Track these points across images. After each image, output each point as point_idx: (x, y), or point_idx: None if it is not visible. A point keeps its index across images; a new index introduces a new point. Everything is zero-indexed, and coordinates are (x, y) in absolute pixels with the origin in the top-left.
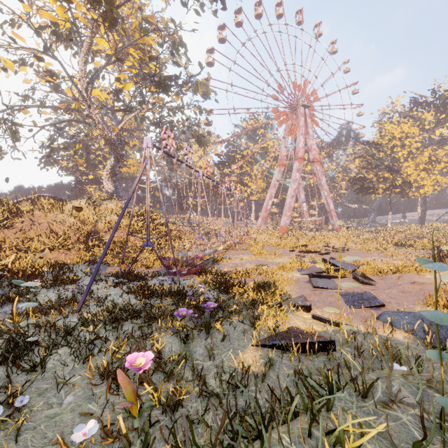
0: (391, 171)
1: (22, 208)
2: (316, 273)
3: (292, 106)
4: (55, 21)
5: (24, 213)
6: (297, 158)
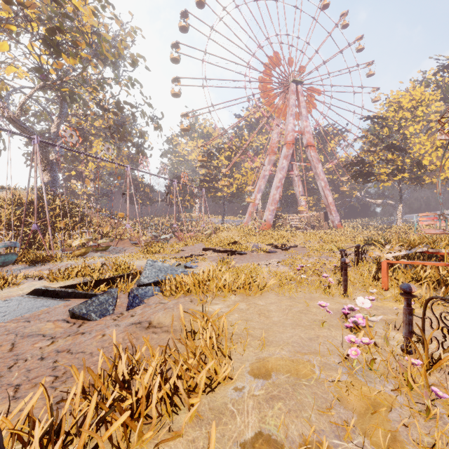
0: (394, 149)
1: None
2: (75, 285)
3: (285, 84)
4: None
5: None
6: (285, 143)
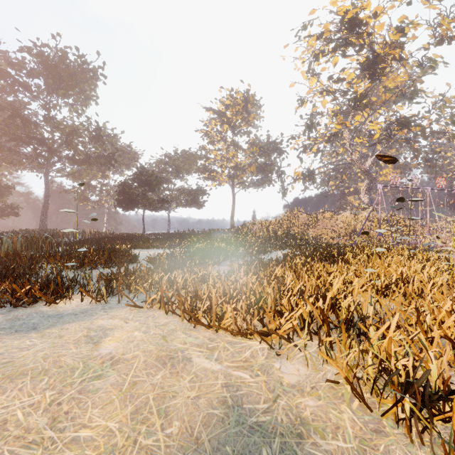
0: None
1: (319, 218)
2: None
3: None
4: (336, 131)
5: (319, 220)
6: None
